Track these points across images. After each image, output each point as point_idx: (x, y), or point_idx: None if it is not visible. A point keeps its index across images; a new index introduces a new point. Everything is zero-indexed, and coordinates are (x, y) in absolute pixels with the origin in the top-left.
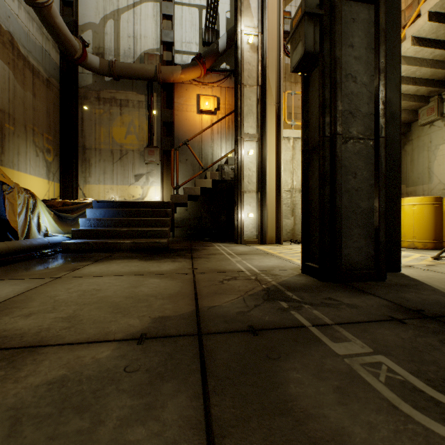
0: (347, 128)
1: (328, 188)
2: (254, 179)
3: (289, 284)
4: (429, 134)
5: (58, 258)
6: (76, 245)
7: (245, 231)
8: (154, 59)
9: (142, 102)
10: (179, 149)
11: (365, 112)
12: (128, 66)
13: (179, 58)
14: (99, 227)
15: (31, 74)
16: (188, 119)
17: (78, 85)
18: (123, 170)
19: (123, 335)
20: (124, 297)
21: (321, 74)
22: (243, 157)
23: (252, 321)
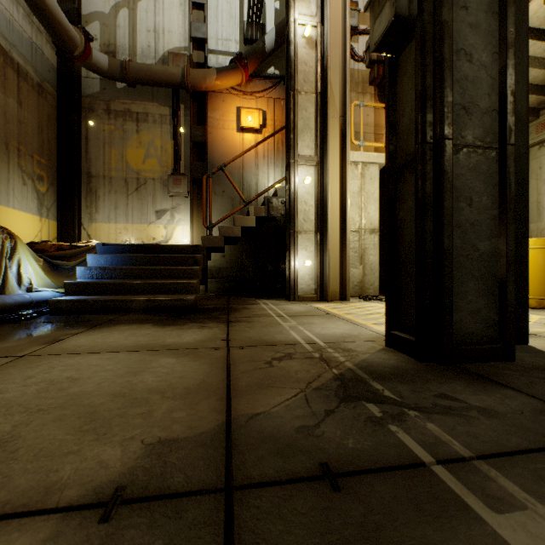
0: (458, 131)
1: (430, 221)
2: (311, 215)
3: (373, 366)
4: (538, 158)
5: (40, 322)
6: (69, 304)
7: (299, 284)
8: (181, 60)
9: (166, 116)
10: (213, 178)
11: (485, 107)
12: (147, 68)
13: (213, 59)
14: (103, 278)
15: (16, 75)
16: (226, 139)
17: (81, 94)
18: (140, 205)
19: (78, 493)
20: (111, 394)
21: (420, 48)
22: (297, 186)
23: (326, 451)
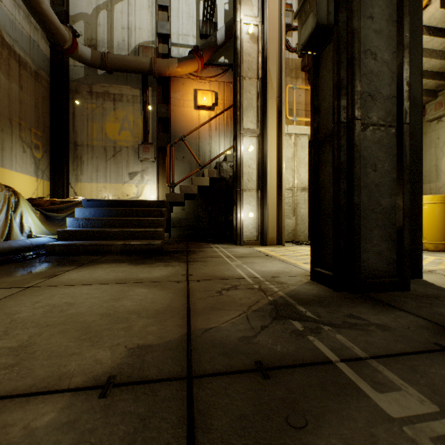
0: (366, 113)
1: (344, 183)
2: (254, 176)
3: (299, 295)
4: (436, 130)
5: (39, 262)
6: (61, 247)
7: (244, 232)
8: (149, 52)
9: (137, 97)
10: (175, 146)
11: (386, 94)
12: (122, 58)
13: (175, 51)
14: (88, 227)
15: (17, 65)
16: (185, 115)
17: (69, 79)
18: (117, 168)
19: (82, 380)
20: (100, 314)
21: (336, 49)
22: (243, 153)
23: (260, 353)
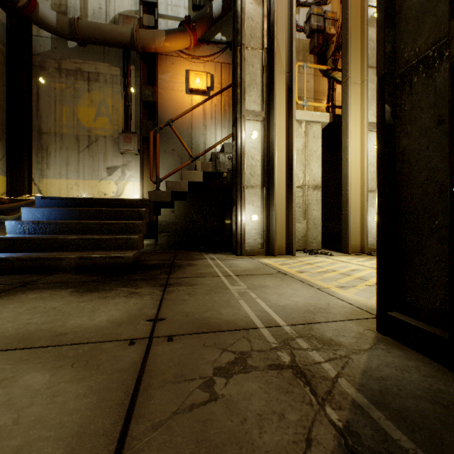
0: None
1: None
2: (258, 170)
3: (393, 394)
4: None
5: None
6: None
7: (246, 239)
8: (132, 22)
9: (117, 76)
10: (163, 137)
11: None
12: (96, 26)
13: (163, 23)
14: (36, 233)
15: None
16: (175, 100)
17: (32, 52)
18: (92, 161)
19: None
20: None
21: None
22: (244, 141)
23: None
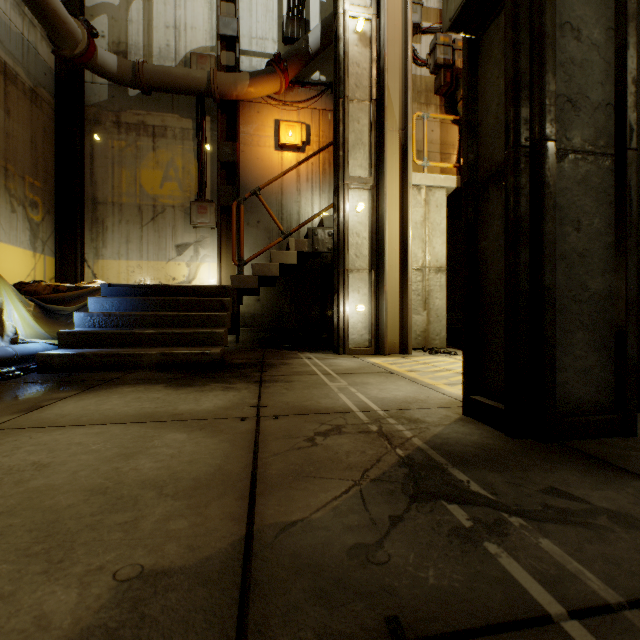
0: (562, 132)
1: (526, 251)
2: (365, 249)
3: (450, 444)
4: None
5: (22, 382)
6: (62, 359)
7: (350, 334)
8: (207, 62)
9: (189, 131)
10: (246, 205)
11: (597, 100)
12: (165, 71)
13: (246, 62)
14: (107, 327)
15: (2, 78)
16: (261, 159)
17: (85, 102)
18: (158, 238)
19: None
20: (88, 490)
21: (512, 20)
22: (348, 215)
23: (395, 593)
